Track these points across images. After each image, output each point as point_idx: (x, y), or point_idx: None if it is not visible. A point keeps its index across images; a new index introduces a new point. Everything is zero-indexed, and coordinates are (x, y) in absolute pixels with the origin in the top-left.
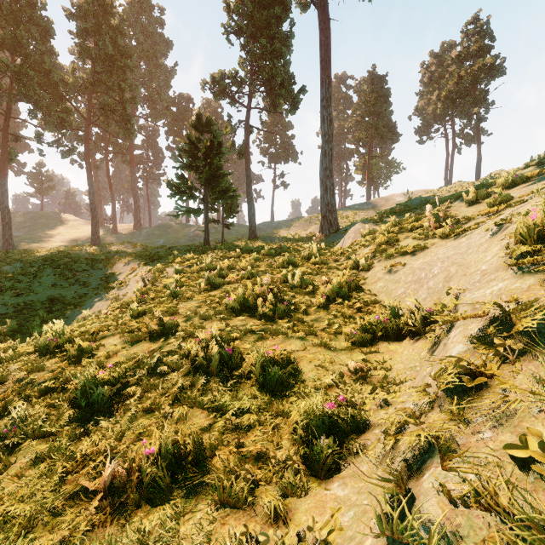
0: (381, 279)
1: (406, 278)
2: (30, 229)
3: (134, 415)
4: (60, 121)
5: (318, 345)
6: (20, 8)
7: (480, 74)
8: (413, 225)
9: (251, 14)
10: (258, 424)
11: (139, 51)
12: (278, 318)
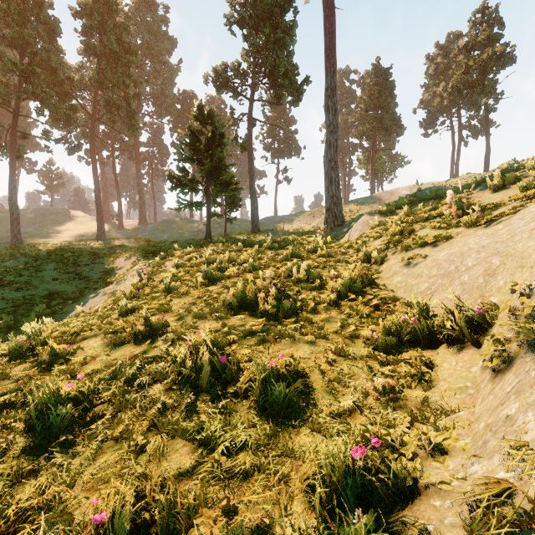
0: (398, 273)
1: (430, 272)
2: (40, 225)
3: (99, 445)
4: (66, 118)
5: (332, 352)
6: (27, 8)
7: (489, 63)
8: (430, 214)
9: (254, 4)
10: (257, 470)
11: (144, 49)
12: (283, 317)
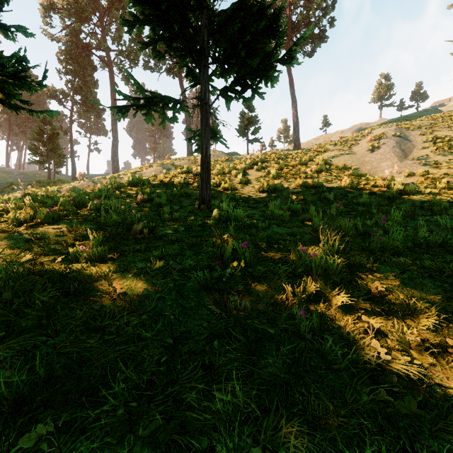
0: None
1: None
2: None
3: None
4: None
5: None
6: None
7: None
8: None
9: (74, 70)
10: None
11: None
12: None
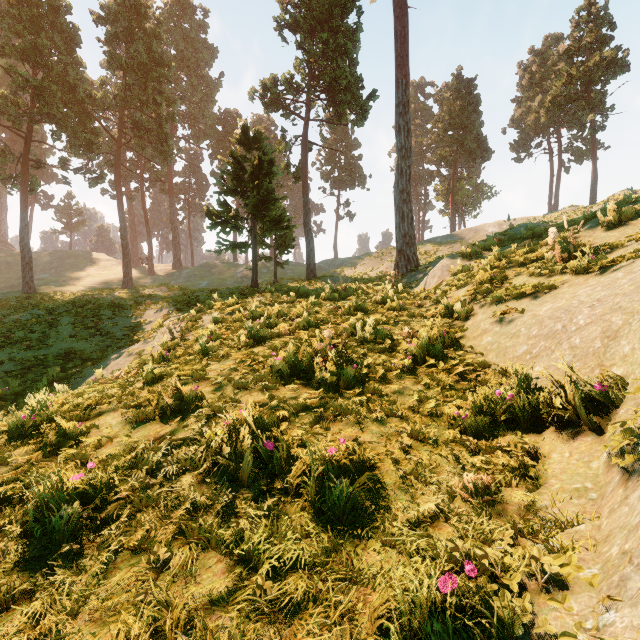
0: (489, 332)
1: (529, 331)
2: (57, 270)
3: (112, 557)
4: (87, 143)
5: (407, 435)
6: (41, 13)
7: (597, 71)
8: (526, 257)
9: (309, 4)
10: (311, 600)
11: (179, 61)
12: (345, 387)
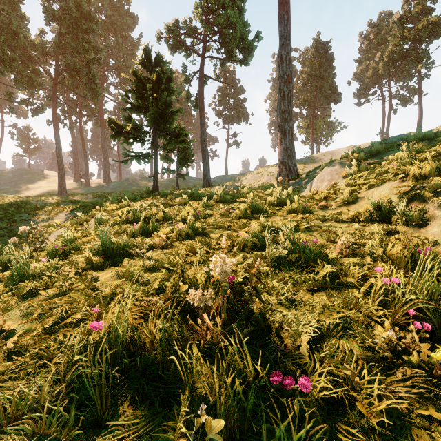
0: None
1: None
2: (16, 183)
3: None
4: (28, 80)
5: None
6: None
7: (423, 33)
8: None
9: None
10: None
11: (107, 24)
12: None
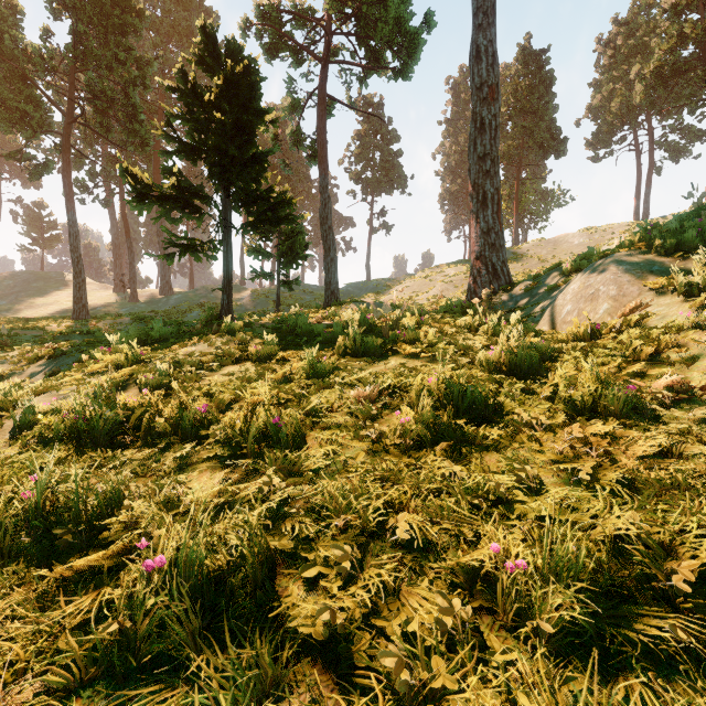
0: None
1: None
2: (18, 296)
3: None
4: (21, 116)
5: None
6: None
7: None
8: None
9: None
10: None
11: (166, 26)
12: None
